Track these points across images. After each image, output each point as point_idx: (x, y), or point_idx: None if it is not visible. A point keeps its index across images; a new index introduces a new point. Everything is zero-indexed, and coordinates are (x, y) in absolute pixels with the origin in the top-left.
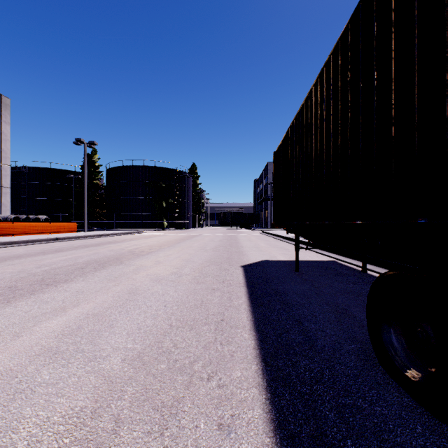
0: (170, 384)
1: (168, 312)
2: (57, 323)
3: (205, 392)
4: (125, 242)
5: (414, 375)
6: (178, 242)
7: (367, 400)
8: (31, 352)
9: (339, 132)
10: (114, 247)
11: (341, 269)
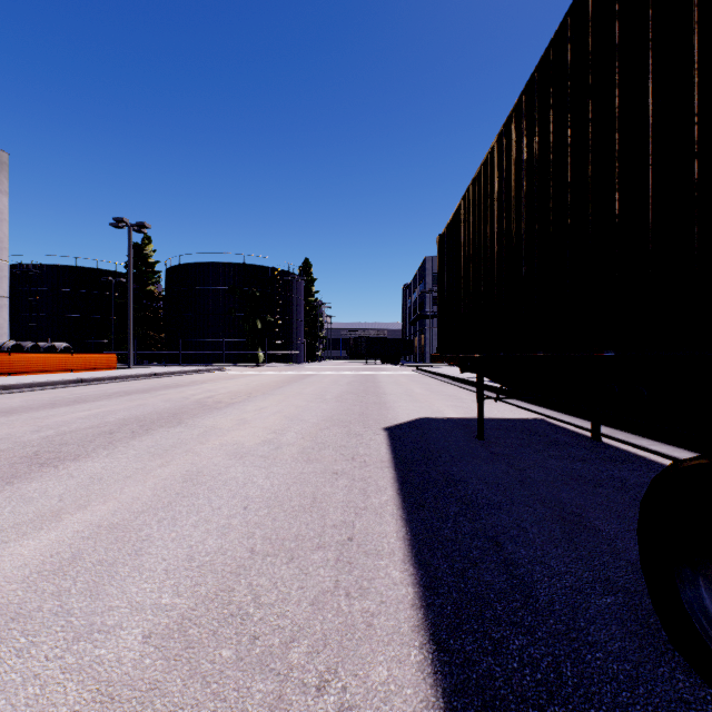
0: (236, 704)
1: (250, 521)
2: (35, 547)
3: None
4: (193, 386)
5: None
6: (279, 386)
7: None
8: None
9: (568, 187)
10: (173, 395)
11: (555, 435)
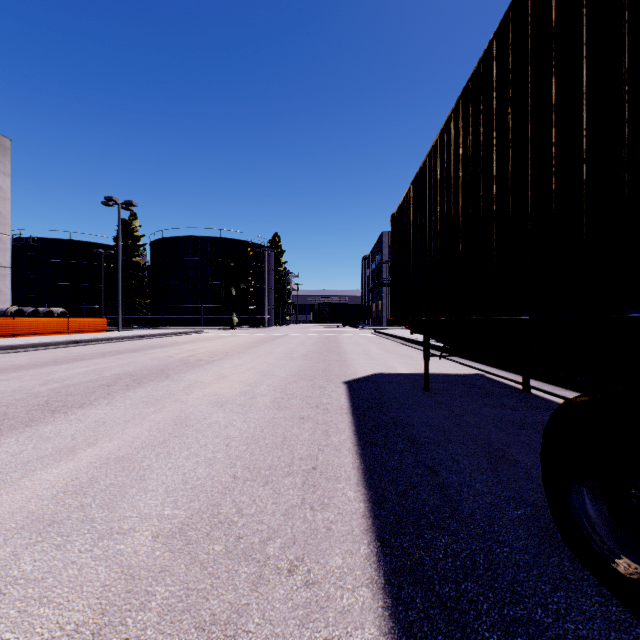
0: (227, 581)
1: (231, 455)
2: (58, 474)
3: (284, 595)
4: (176, 346)
5: (627, 568)
6: (252, 346)
7: (551, 609)
8: (10, 523)
9: (494, 179)
10: (159, 354)
11: (491, 387)
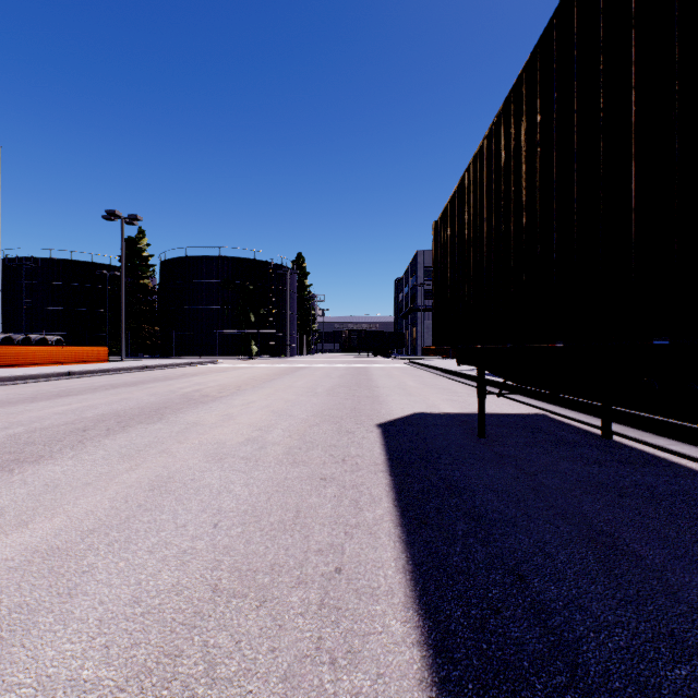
0: None
1: (218, 544)
2: None
3: None
4: (183, 379)
5: None
6: (270, 379)
7: None
8: None
9: (601, 142)
10: (160, 388)
11: (561, 432)
